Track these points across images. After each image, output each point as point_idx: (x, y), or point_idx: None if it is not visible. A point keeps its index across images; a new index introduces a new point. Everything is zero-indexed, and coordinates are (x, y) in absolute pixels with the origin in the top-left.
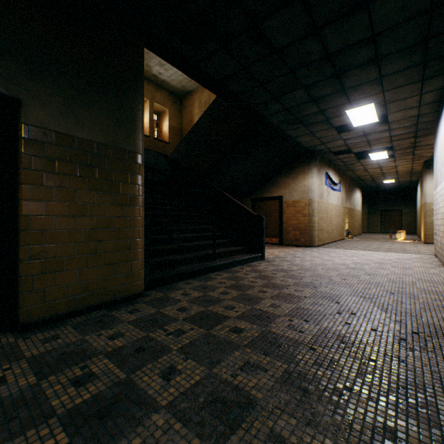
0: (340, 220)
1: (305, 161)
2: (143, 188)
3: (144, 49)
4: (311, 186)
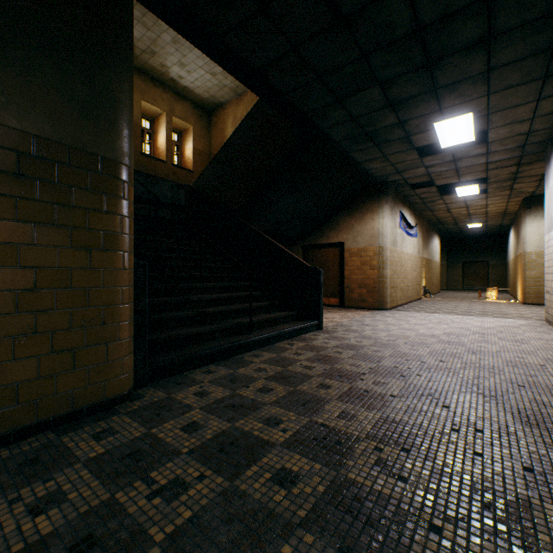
0: (416, 275)
1: (374, 196)
2: (132, 221)
3: (158, 41)
4: (381, 230)
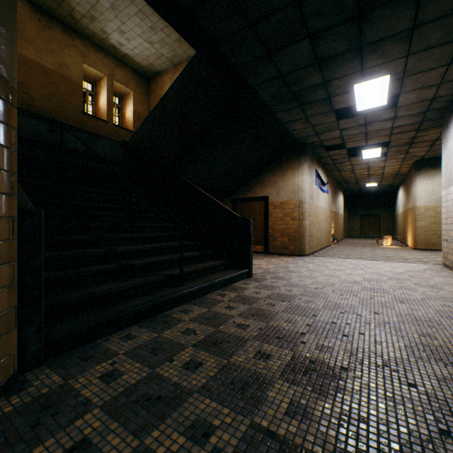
0: (327, 225)
1: (295, 156)
2: (15, 154)
3: (97, 6)
4: (301, 185)
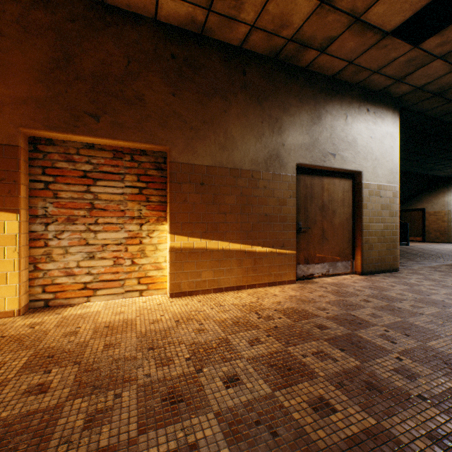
0: None
1: (444, 185)
2: None
3: None
4: (449, 202)
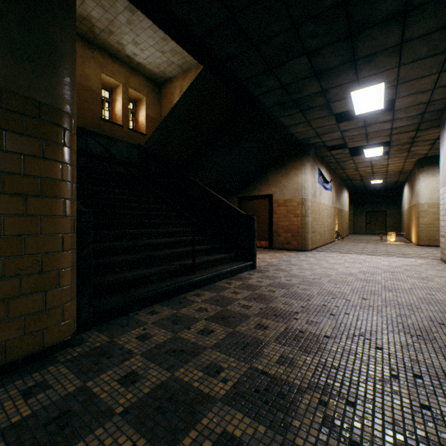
0: (331, 222)
1: (298, 156)
2: (75, 169)
3: (114, 22)
4: (304, 184)
